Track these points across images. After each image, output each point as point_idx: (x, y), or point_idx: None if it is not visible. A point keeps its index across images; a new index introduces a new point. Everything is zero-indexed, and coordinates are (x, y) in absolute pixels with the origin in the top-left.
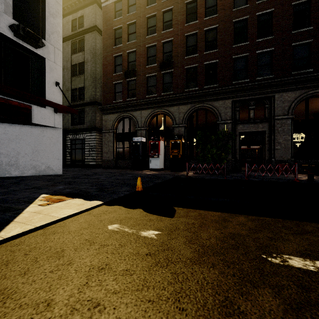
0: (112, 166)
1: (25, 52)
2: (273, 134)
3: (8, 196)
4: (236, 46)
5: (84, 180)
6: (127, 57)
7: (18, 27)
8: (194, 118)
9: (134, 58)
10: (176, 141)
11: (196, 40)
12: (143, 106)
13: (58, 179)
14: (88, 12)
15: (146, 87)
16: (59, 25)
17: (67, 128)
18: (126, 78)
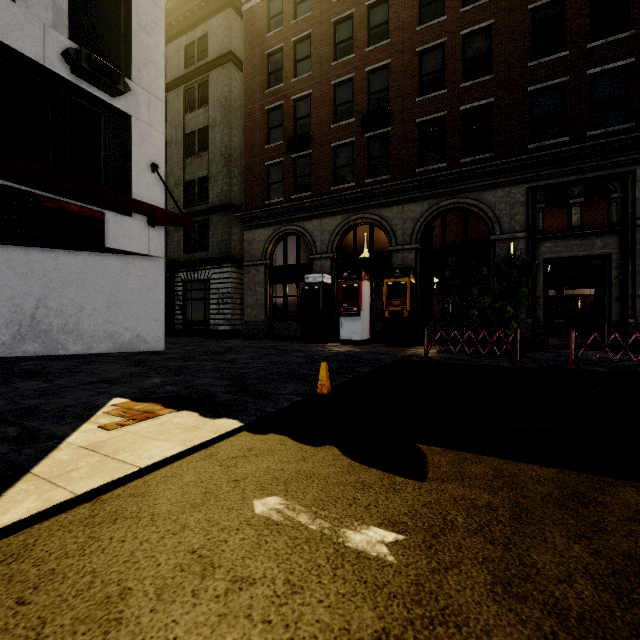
0: (263, 334)
1: (92, 106)
2: (631, 261)
3: (46, 399)
4: (536, 63)
5: (207, 364)
6: (294, 108)
7: (79, 54)
8: (434, 232)
9: (307, 109)
10: (398, 282)
11: (442, 60)
12: (327, 210)
13: (155, 362)
14: (216, 26)
15: (332, 169)
16: (158, 49)
17: (177, 259)
18: (291, 152)
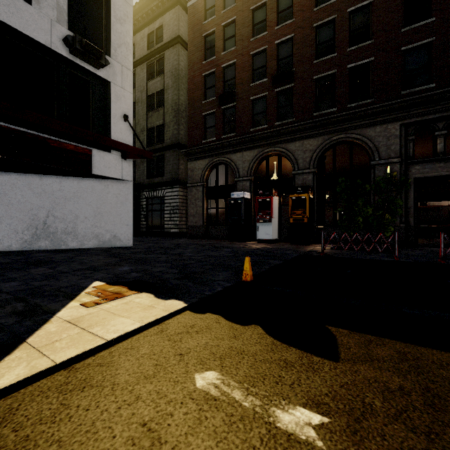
0: (201, 234)
1: (84, 76)
2: None
3: (48, 282)
4: (408, 28)
5: (161, 256)
6: (223, 73)
7: (74, 40)
8: (326, 160)
9: (232, 74)
10: (300, 197)
11: (333, 31)
12: (247, 145)
13: (126, 254)
14: (169, 19)
15: (250, 116)
16: (128, 34)
17: (142, 182)
18: (221, 105)
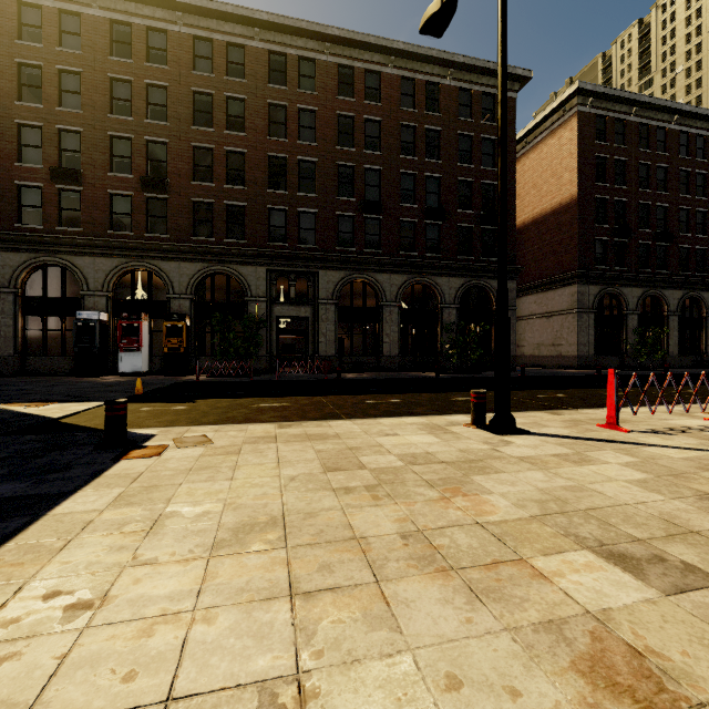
0: (11, 370)
1: None
2: (317, 322)
3: None
4: (272, 191)
5: (4, 392)
6: (58, 137)
7: None
8: (208, 279)
9: (76, 144)
10: (176, 325)
11: (212, 160)
12: (102, 251)
13: None
14: None
15: (108, 213)
16: None
17: None
18: (55, 181)
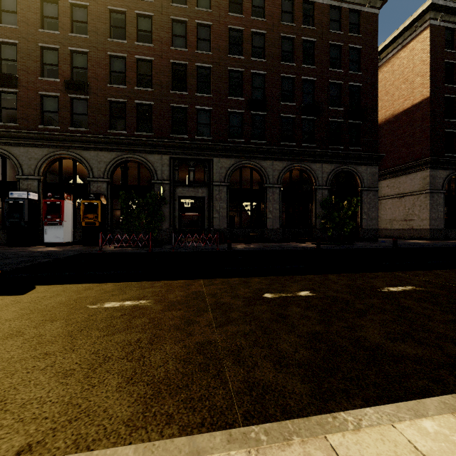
0: None
1: None
2: (212, 201)
3: None
4: (174, 92)
5: None
6: None
7: None
8: (130, 170)
9: (13, 55)
10: (92, 203)
11: (125, 67)
12: (33, 142)
13: None
14: None
15: (39, 111)
16: None
17: None
18: None
